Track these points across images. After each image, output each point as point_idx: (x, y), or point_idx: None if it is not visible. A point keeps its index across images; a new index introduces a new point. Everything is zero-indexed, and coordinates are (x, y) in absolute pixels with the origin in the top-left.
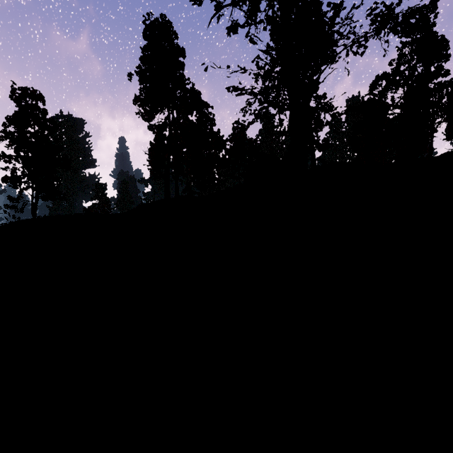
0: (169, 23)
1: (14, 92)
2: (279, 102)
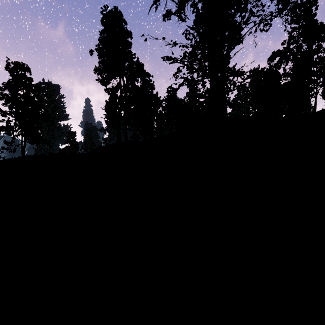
0: (120, 13)
1: (8, 65)
2: (203, 67)
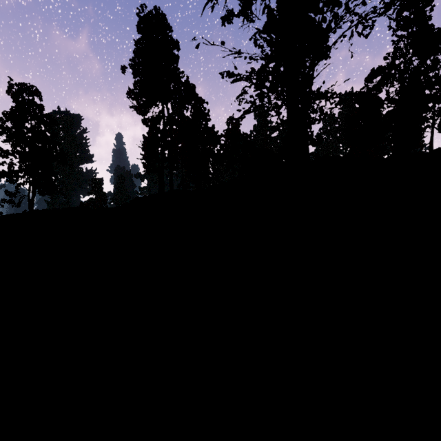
0: (163, 15)
1: (11, 88)
2: (278, 86)
